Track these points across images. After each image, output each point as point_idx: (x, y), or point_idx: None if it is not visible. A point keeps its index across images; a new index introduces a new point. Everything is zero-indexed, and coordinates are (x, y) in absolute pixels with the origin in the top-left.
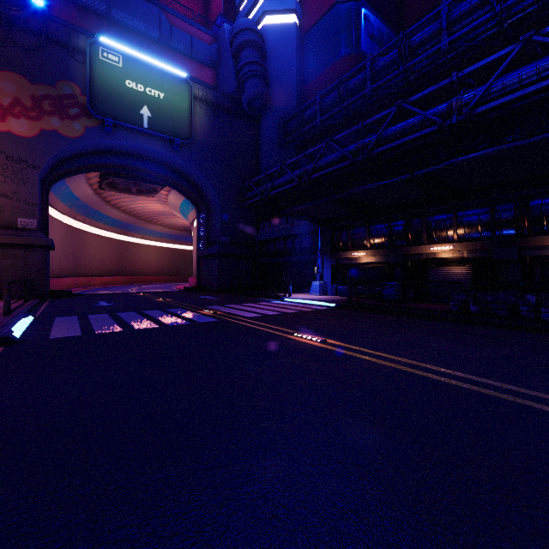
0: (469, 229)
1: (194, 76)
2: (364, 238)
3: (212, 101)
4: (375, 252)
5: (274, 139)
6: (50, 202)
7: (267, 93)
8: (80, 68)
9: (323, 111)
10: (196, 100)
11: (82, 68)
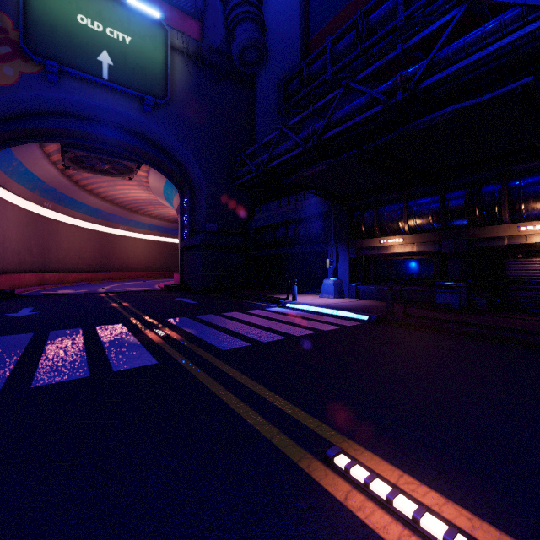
0: None
1: (174, 27)
2: (398, 219)
3: (195, 55)
4: (418, 237)
5: (272, 105)
6: None
7: (263, 40)
8: None
9: (335, 61)
10: (175, 52)
11: None
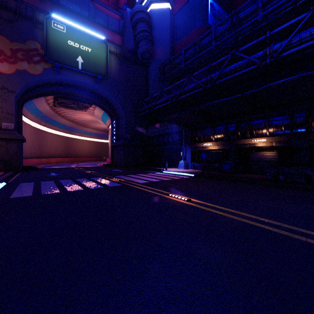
0: (276, 128)
1: (109, 39)
2: (210, 135)
3: (120, 54)
4: (217, 143)
5: (156, 76)
6: (24, 113)
7: (152, 48)
8: (40, 33)
9: (186, 59)
10: (110, 53)
11: (42, 33)
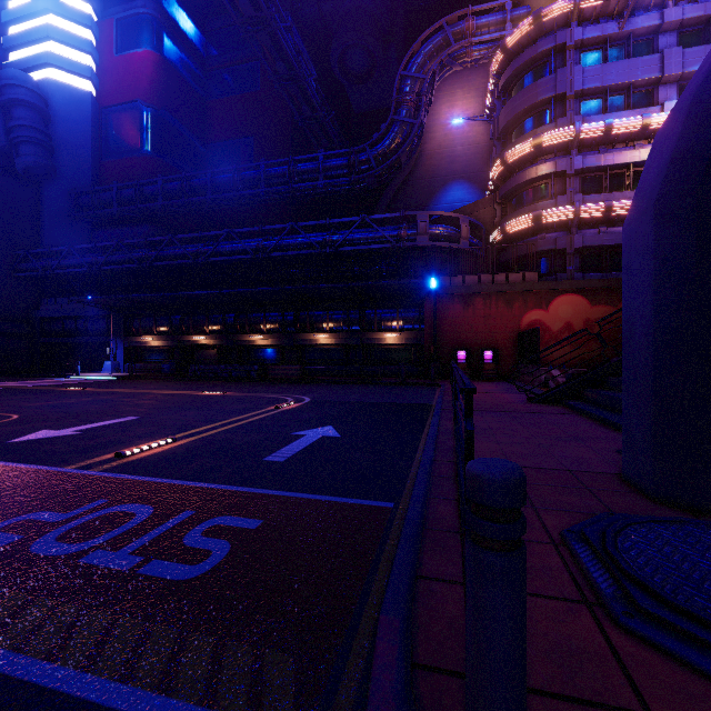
0: (215, 327)
1: None
2: (152, 326)
3: None
4: (160, 338)
5: (62, 208)
6: None
7: (51, 165)
8: None
9: (121, 201)
10: None
11: None
